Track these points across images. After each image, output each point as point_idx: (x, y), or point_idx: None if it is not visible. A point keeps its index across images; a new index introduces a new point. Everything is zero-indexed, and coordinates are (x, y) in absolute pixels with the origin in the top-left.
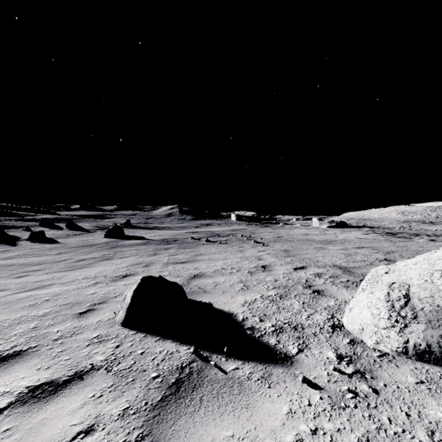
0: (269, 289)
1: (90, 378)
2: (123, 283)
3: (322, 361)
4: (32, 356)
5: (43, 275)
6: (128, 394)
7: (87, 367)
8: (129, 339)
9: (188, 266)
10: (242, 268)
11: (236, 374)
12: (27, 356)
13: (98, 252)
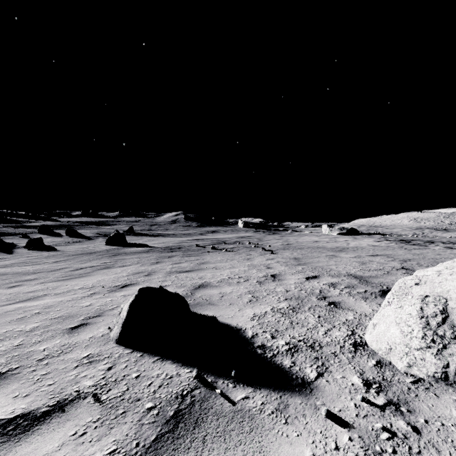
0: (280, 300)
1: (73, 409)
2: (122, 294)
3: (347, 388)
4: (11, 380)
5: (37, 285)
6: (117, 431)
7: (72, 395)
8: (123, 359)
9: (192, 275)
10: (250, 278)
11: (246, 405)
12: (5, 380)
13: (98, 260)
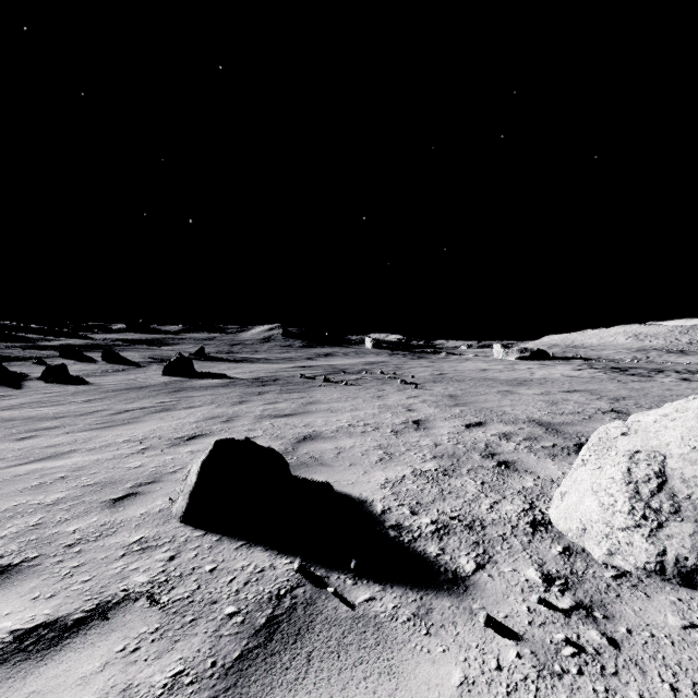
0: (426, 459)
1: (120, 615)
2: (189, 449)
3: (518, 586)
4: (27, 575)
5: (60, 436)
6: (184, 645)
7: (117, 596)
8: (192, 545)
9: (294, 421)
10: (381, 425)
11: (371, 610)
12: (18, 575)
13: (151, 398)
